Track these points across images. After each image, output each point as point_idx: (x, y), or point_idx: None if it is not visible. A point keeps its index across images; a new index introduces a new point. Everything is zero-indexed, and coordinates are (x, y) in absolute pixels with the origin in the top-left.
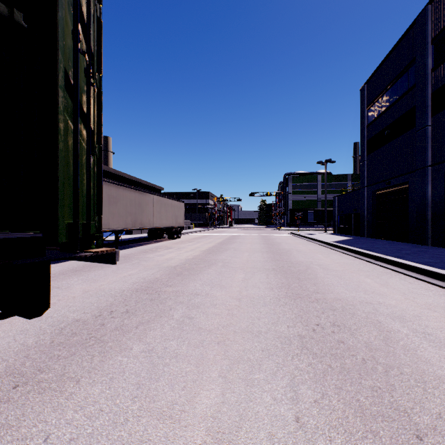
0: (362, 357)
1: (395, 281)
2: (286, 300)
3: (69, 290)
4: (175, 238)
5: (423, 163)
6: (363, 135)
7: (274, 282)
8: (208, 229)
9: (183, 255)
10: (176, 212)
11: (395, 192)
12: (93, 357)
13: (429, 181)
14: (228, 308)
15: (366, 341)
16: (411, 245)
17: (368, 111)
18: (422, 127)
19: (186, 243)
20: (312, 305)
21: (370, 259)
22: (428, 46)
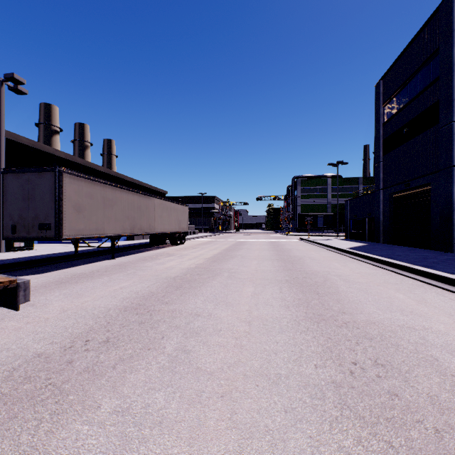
0: (433, 424)
1: (433, 297)
2: (308, 324)
3: (45, 308)
4: (178, 244)
5: (447, 162)
6: (379, 135)
7: (289, 298)
8: (213, 234)
9: (185, 263)
10: (180, 216)
11: (415, 195)
12: (39, 424)
13: (454, 182)
14: (235, 336)
15: (429, 394)
16: (434, 252)
17: (384, 109)
18: (447, 123)
19: (190, 250)
20: (341, 331)
21: (395, 269)
22: (454, 34)
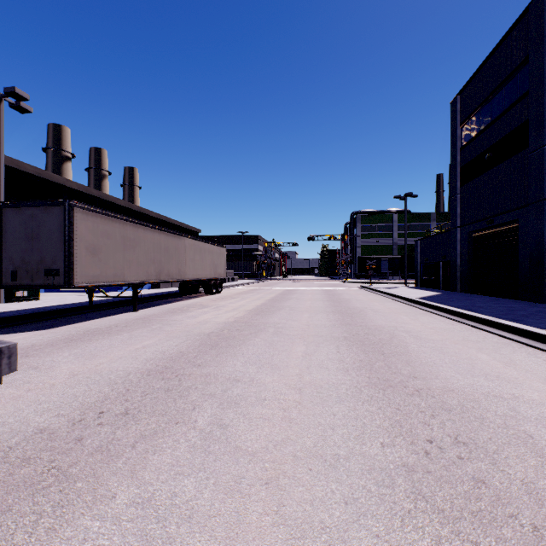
0: (530, 520)
1: (523, 358)
2: (371, 392)
3: (51, 372)
4: (214, 293)
5: (539, 194)
6: (456, 161)
7: (348, 359)
8: (256, 281)
9: (222, 317)
10: (216, 260)
11: (500, 234)
12: (39, 519)
13: None
14: (283, 406)
15: (524, 480)
16: (523, 302)
17: (461, 130)
18: (538, 147)
19: (228, 300)
20: (413, 401)
21: (476, 323)
22: None
